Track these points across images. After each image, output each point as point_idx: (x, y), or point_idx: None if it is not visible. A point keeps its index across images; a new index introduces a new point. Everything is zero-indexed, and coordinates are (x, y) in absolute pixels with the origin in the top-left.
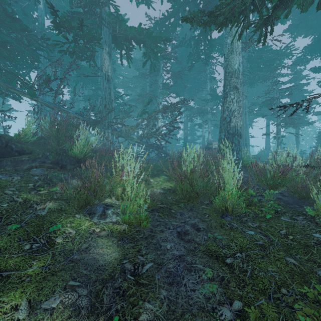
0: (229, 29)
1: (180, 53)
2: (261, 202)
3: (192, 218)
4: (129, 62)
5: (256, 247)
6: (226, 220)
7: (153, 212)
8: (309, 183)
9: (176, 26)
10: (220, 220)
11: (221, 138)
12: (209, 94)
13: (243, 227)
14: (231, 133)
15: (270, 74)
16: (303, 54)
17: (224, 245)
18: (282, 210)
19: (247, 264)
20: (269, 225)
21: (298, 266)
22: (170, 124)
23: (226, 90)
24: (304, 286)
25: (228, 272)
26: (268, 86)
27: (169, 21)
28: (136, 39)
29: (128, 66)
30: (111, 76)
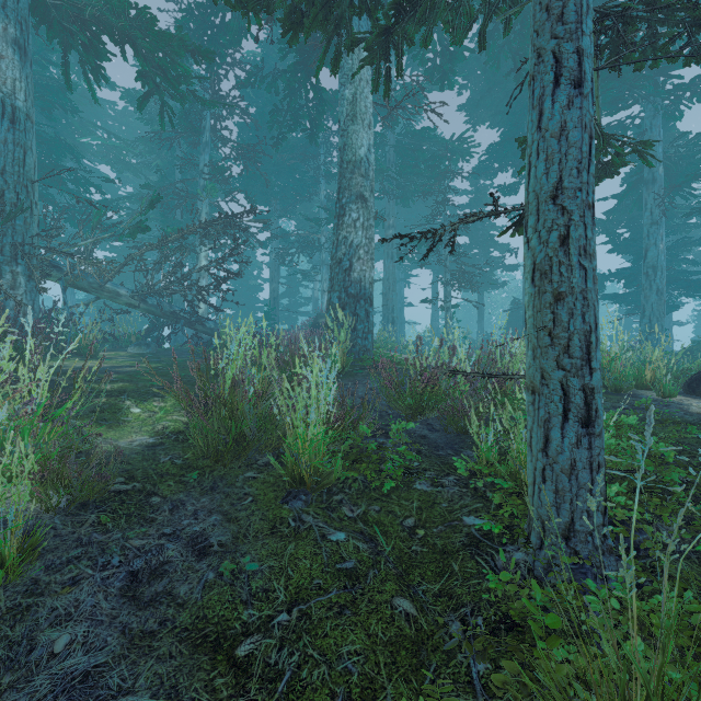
0: (305, 34)
1: (260, 107)
2: (383, 450)
3: (202, 517)
4: (91, 87)
5: (334, 582)
6: (293, 508)
7: (82, 514)
8: (467, 404)
9: (241, 35)
10: (278, 512)
11: (332, 303)
12: (323, 207)
13: (325, 525)
14: (352, 294)
15: (434, 185)
16: (488, 158)
17: (255, 592)
18: (421, 465)
19: (291, 647)
20: (386, 508)
21: (415, 619)
22: (219, 264)
23: (344, 199)
24: (413, 682)
25: (227, 696)
26: (431, 206)
27: (223, 17)
28: (109, 26)
29: (128, 112)
30: (26, 113)
